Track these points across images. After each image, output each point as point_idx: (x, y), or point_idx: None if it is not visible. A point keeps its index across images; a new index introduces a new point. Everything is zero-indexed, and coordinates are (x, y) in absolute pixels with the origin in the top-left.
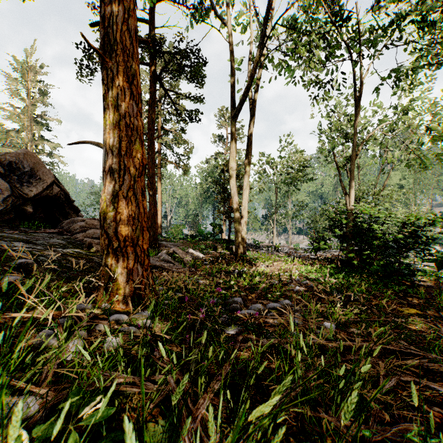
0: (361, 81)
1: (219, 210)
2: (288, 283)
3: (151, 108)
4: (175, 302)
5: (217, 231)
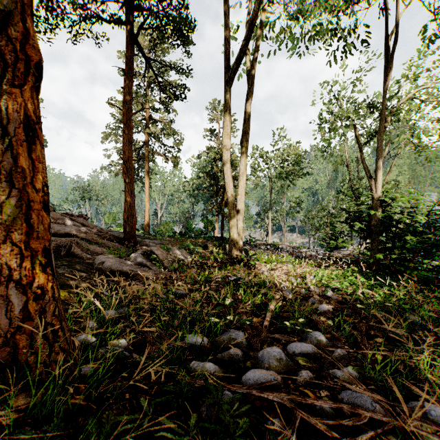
0: (396, 25)
1: (211, 204)
2: (305, 295)
3: (127, 77)
4: (118, 352)
5: (209, 228)
